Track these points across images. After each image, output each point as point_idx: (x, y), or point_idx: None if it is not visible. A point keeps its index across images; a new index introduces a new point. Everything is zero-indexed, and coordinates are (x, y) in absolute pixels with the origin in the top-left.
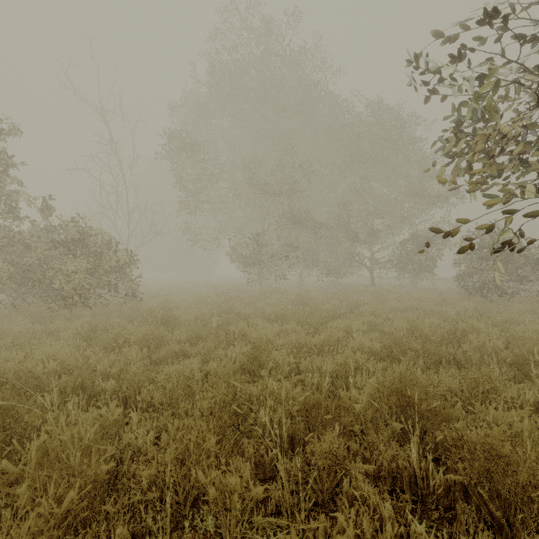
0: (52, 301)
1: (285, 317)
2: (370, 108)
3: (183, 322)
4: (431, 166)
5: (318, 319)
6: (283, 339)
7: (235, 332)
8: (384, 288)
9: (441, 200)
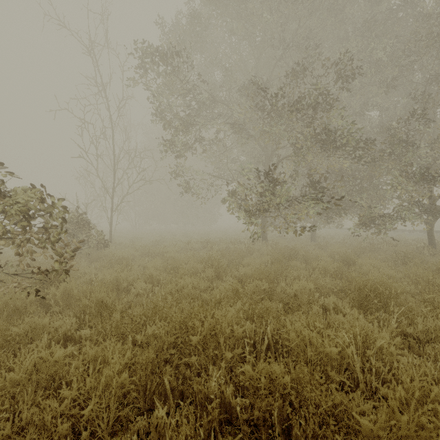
0: None
1: None
2: None
3: None
4: None
5: None
6: None
7: None
8: None
9: None
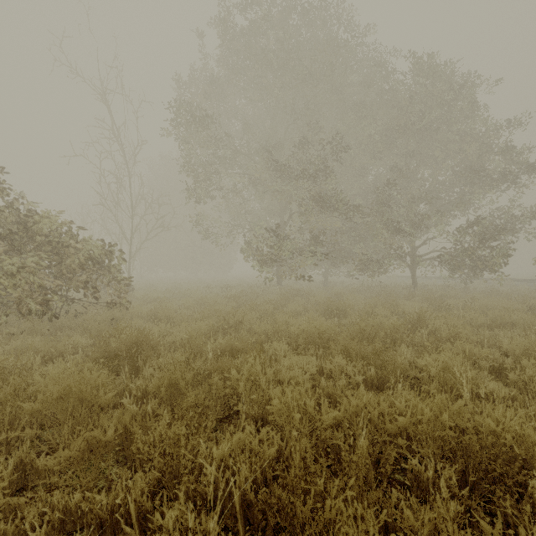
0: (3, 310)
1: (320, 341)
2: (416, 67)
3: (166, 346)
4: (494, 138)
5: (380, 350)
6: (334, 412)
7: (239, 381)
8: (432, 290)
9: (510, 180)
